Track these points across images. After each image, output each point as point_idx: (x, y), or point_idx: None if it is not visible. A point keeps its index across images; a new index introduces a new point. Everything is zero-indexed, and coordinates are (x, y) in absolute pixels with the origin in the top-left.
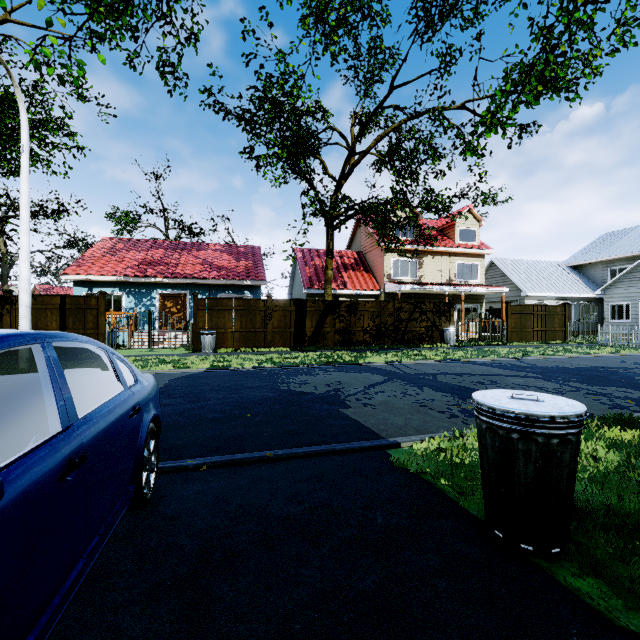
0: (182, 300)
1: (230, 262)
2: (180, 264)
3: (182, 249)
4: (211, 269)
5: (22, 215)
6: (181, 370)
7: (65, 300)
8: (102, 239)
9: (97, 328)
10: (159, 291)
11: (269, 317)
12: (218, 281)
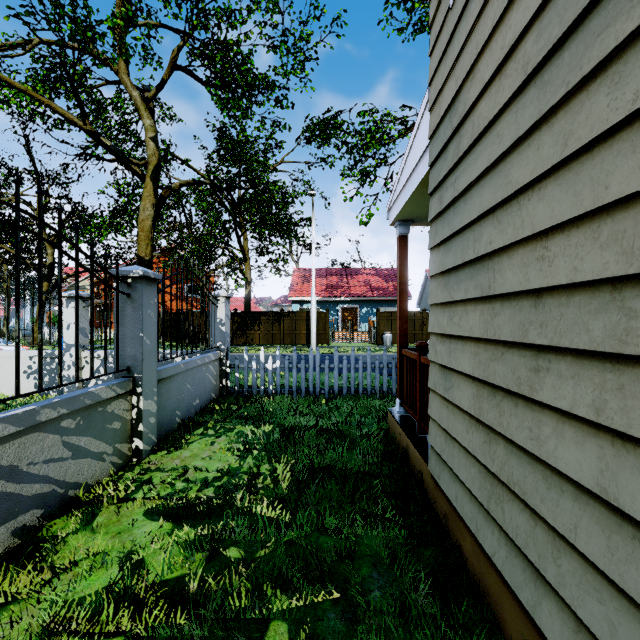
0: (354, 311)
1: (382, 283)
2: (351, 287)
3: (346, 275)
4: (372, 289)
5: (313, 274)
6: (394, 354)
7: (309, 314)
8: (295, 270)
9: (324, 330)
10: (341, 306)
11: (424, 324)
12: (379, 298)
